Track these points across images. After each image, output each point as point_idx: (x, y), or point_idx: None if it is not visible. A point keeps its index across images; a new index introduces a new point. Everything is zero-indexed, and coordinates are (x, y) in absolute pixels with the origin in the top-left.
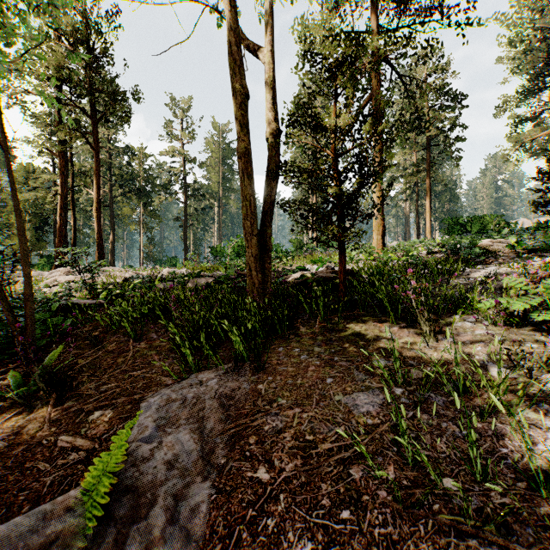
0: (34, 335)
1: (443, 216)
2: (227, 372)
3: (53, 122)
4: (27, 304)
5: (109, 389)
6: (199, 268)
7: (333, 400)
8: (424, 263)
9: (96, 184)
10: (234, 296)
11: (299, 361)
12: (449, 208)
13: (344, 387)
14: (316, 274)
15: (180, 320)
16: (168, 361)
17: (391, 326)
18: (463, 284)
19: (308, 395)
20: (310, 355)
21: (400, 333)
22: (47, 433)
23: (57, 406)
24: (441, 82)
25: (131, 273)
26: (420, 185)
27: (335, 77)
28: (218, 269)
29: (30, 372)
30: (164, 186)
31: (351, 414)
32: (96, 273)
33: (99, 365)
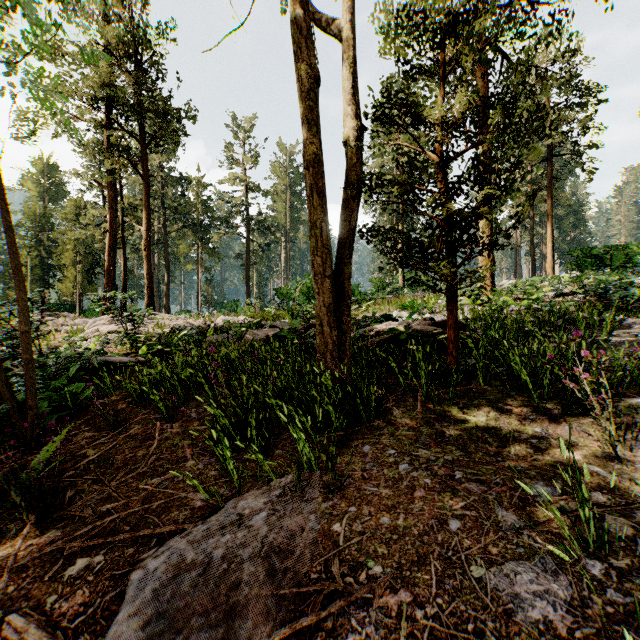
0: (36, 413)
1: (566, 246)
2: (284, 494)
3: (102, 150)
4: (27, 373)
5: (112, 510)
6: (261, 315)
7: (467, 575)
8: (558, 310)
9: (146, 218)
10: (299, 360)
11: (397, 475)
12: (573, 236)
13: (483, 543)
14: (410, 327)
15: (222, 399)
16: (204, 459)
17: (536, 413)
18: (628, 341)
19: (421, 557)
20: (414, 464)
21: (556, 427)
22: (0, 597)
23: (34, 537)
24: (568, 73)
25: (179, 323)
26: (535, 208)
27: (445, 44)
28: (283, 316)
29: (3, 481)
30: (224, 219)
31: (513, 623)
32: (140, 323)
33: (112, 461)
